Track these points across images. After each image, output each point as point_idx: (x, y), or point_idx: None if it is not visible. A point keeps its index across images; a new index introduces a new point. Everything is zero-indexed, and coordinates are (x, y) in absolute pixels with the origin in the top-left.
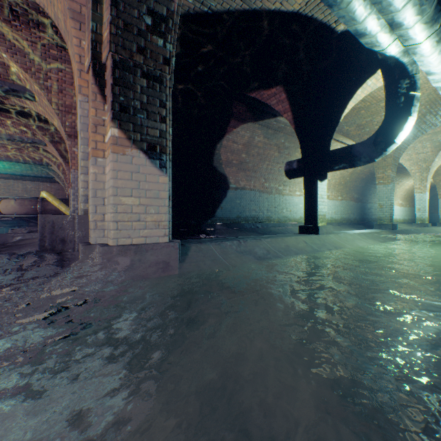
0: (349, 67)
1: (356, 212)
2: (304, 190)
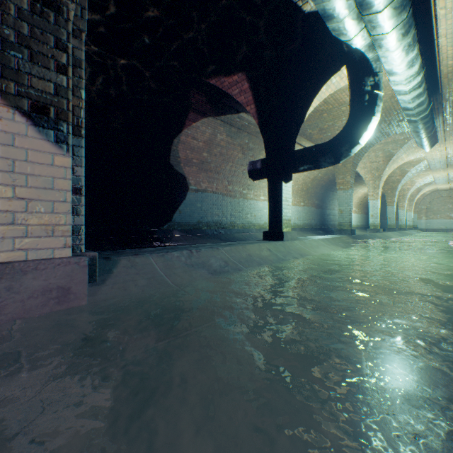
0: (314, 59)
1: (317, 218)
2: (269, 192)
